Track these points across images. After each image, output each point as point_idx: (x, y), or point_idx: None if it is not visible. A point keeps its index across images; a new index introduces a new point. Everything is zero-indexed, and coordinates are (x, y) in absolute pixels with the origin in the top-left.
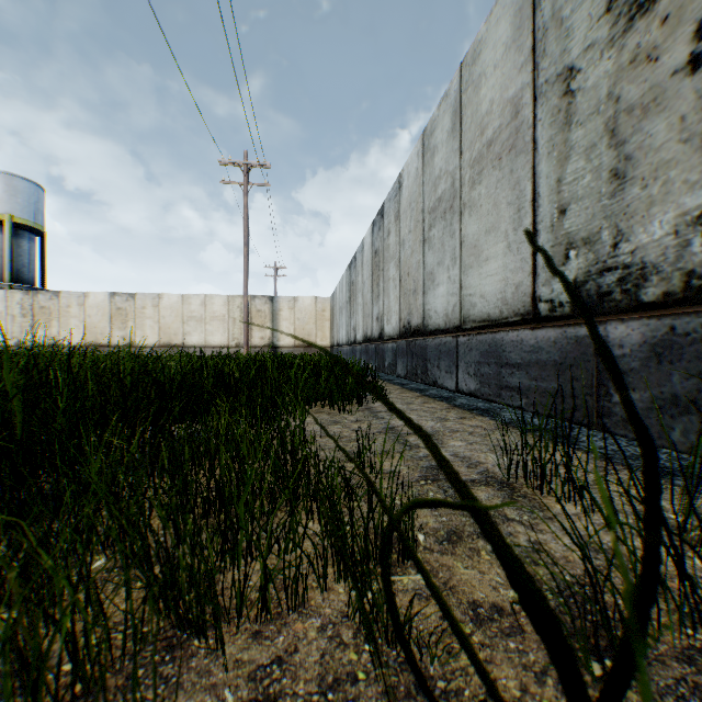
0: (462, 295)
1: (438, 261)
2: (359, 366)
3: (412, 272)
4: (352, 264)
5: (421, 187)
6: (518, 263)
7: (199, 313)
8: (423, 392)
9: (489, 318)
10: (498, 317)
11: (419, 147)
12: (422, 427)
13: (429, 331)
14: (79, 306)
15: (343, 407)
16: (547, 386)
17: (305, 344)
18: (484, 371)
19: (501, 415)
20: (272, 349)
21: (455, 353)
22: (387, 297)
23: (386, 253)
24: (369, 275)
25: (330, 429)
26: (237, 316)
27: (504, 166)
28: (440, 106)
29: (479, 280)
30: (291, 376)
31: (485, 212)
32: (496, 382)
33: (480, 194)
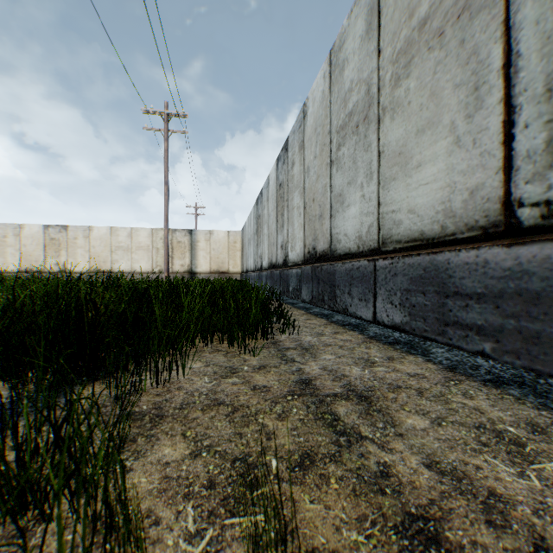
0: (381, 213)
1: (348, 181)
2: (263, 294)
3: (318, 197)
4: (259, 200)
5: (328, 108)
6: (474, 160)
7: (126, 243)
8: (329, 317)
9: (423, 236)
10: (438, 234)
11: (326, 68)
12: (348, 379)
13: (337, 256)
14: (15, 236)
15: (244, 346)
16: (544, 329)
17: (219, 271)
18: (416, 301)
19: (432, 352)
20: (191, 275)
21: (372, 279)
22: (291, 225)
23: (290, 184)
24: (273, 207)
25: (222, 387)
26: (160, 246)
27: (447, 40)
28: (351, 14)
29: (407, 192)
30: (184, 306)
31: (416, 108)
32: (436, 315)
33: (409, 89)
